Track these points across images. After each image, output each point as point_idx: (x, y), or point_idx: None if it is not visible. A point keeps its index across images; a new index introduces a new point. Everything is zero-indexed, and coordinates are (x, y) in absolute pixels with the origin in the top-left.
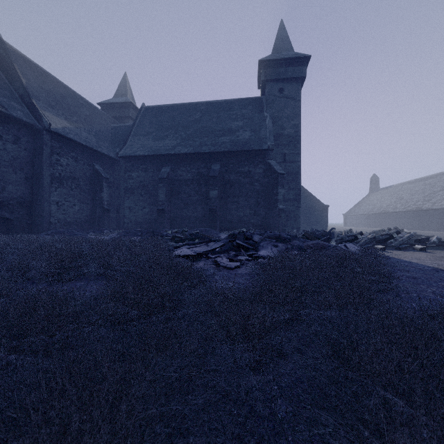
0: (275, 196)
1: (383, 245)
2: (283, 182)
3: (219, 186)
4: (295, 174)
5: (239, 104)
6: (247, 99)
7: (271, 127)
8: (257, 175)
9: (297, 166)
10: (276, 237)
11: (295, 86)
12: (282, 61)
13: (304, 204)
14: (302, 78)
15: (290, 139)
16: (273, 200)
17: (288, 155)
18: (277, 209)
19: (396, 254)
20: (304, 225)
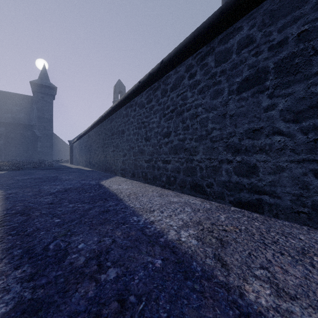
0: (36, 145)
1: (67, 162)
2: (41, 140)
3: (4, 139)
4: (50, 136)
5: (18, 97)
6: (24, 95)
7: (36, 114)
8: (28, 135)
9: (51, 132)
10: (25, 159)
11: (50, 97)
12: (43, 85)
13: (63, 148)
14: (53, 95)
15: (48, 120)
16: (36, 147)
17: (47, 127)
18: (37, 151)
19: (63, 163)
20: (63, 158)
